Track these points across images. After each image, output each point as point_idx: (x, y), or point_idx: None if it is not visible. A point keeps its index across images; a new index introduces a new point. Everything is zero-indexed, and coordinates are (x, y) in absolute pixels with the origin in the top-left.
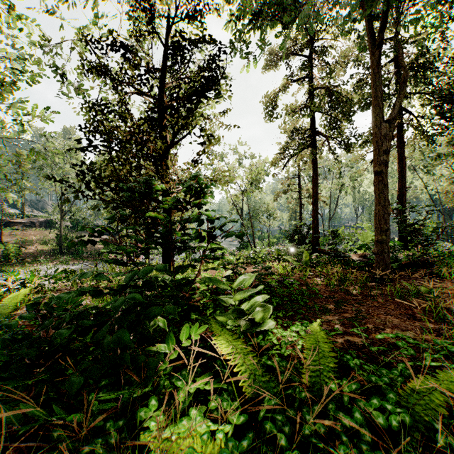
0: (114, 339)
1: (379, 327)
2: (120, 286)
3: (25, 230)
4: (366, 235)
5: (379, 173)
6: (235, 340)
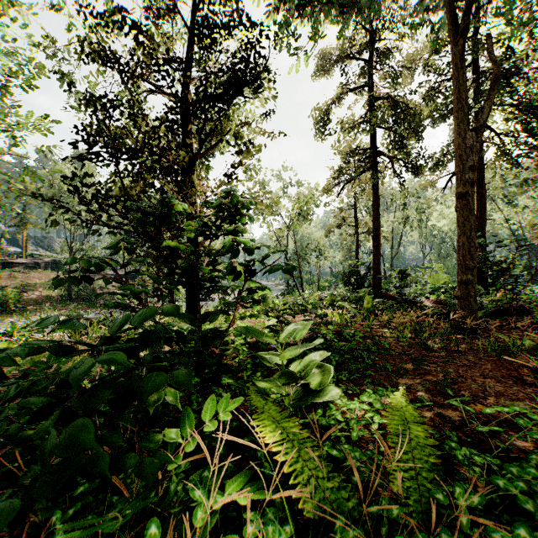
0: (63, 439)
1: (479, 395)
2: (104, 339)
3: (27, 273)
4: (437, 277)
5: (463, 195)
6: (284, 420)
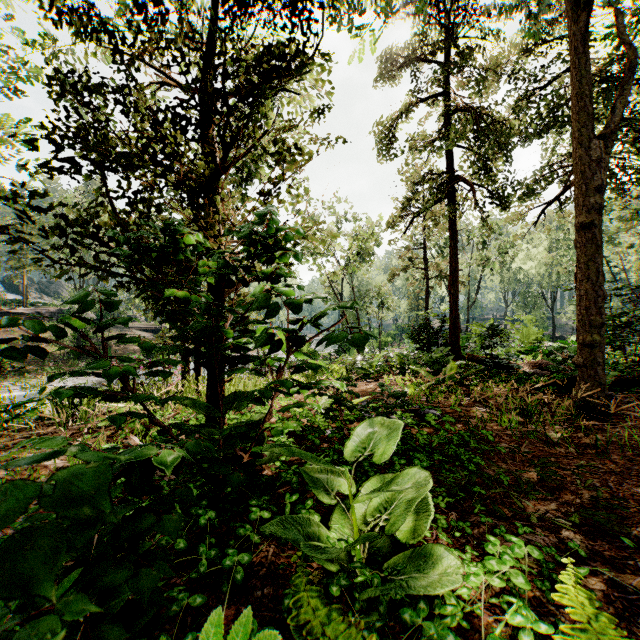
0: None
1: None
2: None
3: None
4: (527, 331)
5: (586, 226)
6: None
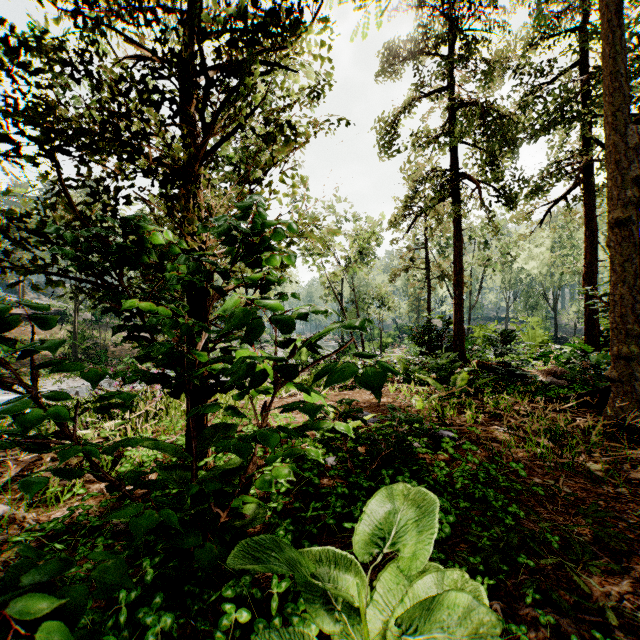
0: None
1: None
2: None
3: (23, 326)
4: (533, 334)
5: (621, 223)
6: None
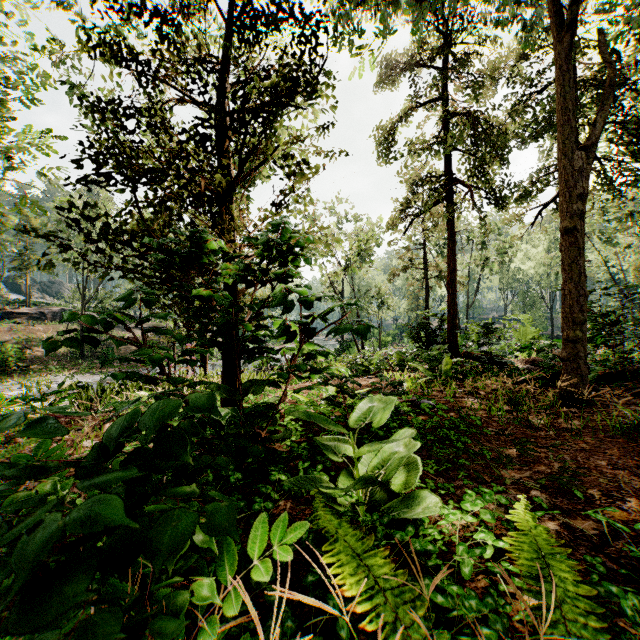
0: None
1: (613, 495)
2: (97, 448)
3: (31, 325)
4: (524, 331)
5: (570, 231)
6: (367, 554)
